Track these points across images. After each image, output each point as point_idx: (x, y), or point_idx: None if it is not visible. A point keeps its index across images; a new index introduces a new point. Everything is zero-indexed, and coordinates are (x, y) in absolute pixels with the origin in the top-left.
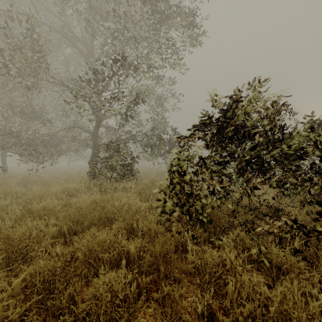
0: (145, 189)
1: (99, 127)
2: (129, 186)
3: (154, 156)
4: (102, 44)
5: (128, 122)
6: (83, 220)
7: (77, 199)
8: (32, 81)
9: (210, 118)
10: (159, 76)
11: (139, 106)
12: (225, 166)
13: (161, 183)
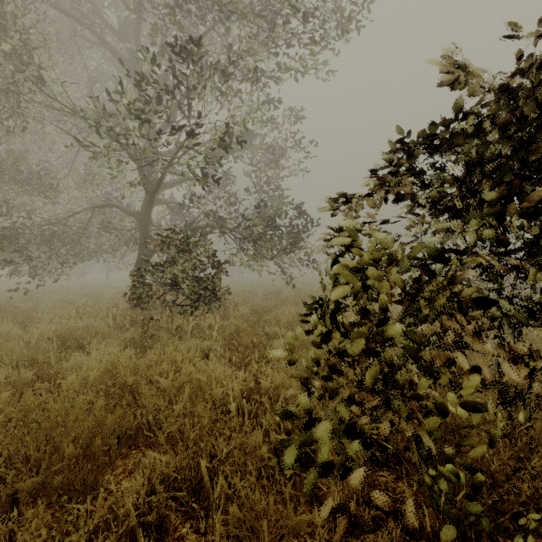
0: (241, 334)
1: (151, 203)
2: (207, 323)
3: (261, 260)
4: (152, 24)
5: (210, 193)
6: (39, 456)
7: (89, 355)
8: (4, 101)
9: (466, 116)
10: (271, 101)
11: (231, 167)
12: (500, 283)
13: (290, 340)
